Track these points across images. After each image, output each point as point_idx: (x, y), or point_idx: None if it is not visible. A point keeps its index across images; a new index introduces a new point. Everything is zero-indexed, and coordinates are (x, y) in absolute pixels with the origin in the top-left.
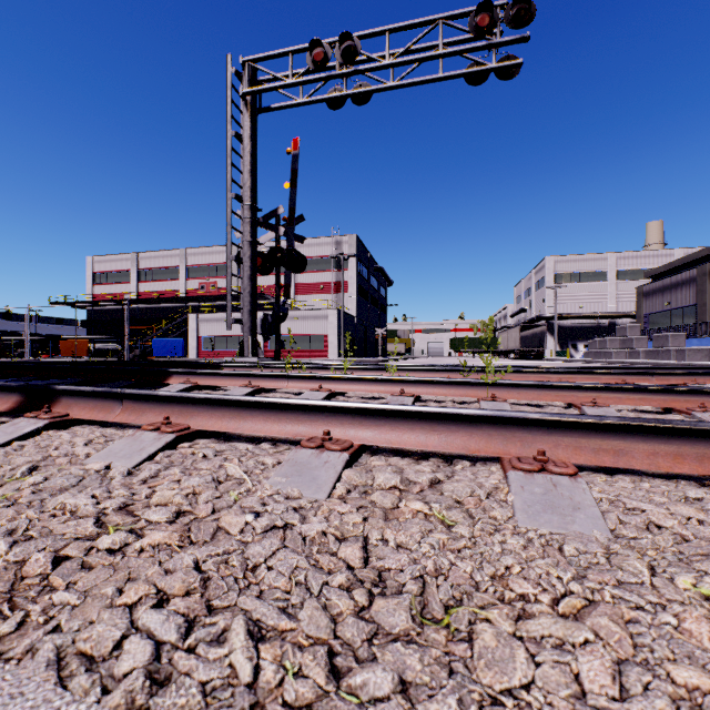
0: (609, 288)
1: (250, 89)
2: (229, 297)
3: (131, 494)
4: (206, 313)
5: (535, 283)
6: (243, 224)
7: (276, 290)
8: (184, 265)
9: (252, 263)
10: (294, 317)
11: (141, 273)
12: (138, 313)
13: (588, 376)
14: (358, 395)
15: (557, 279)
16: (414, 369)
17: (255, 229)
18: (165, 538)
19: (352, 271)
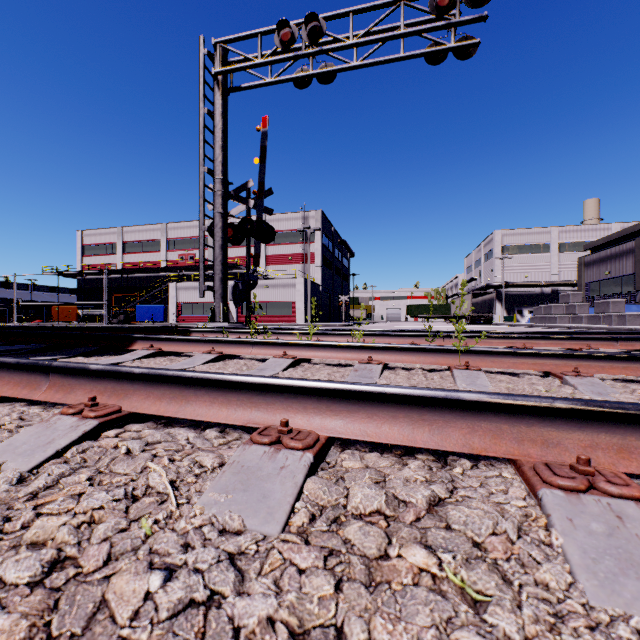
0: (552, 259)
1: (221, 69)
2: (201, 266)
3: (3, 520)
4: (185, 282)
5: (484, 254)
6: (215, 197)
7: (247, 259)
8: (165, 238)
9: (223, 233)
10: (265, 286)
11: (126, 245)
12: (123, 282)
13: (552, 341)
14: (324, 361)
15: (504, 250)
16: (378, 335)
17: (226, 201)
18: (2, 634)
19: (317, 243)
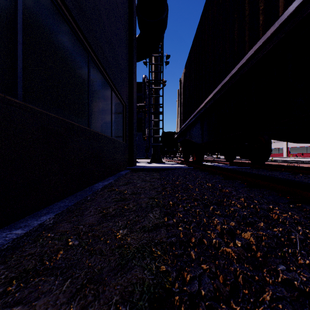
0: None
1: None
2: None
3: None
4: None
5: None
6: None
7: None
8: None
9: None
10: None
11: None
12: None
13: None
14: None
15: None
16: None
17: None
18: None
19: None
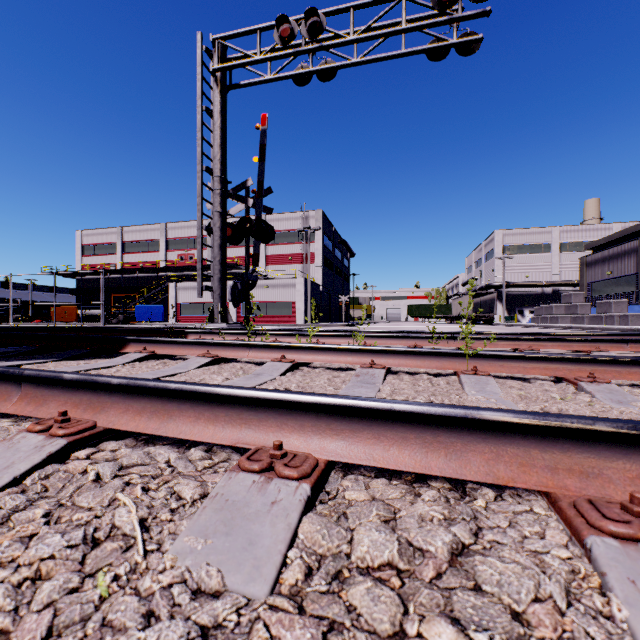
0: (553, 259)
1: (219, 65)
2: (199, 266)
3: None
4: (184, 282)
5: (484, 254)
6: (213, 195)
7: (246, 258)
8: (165, 238)
9: (222, 233)
10: (265, 286)
11: (125, 245)
12: (122, 282)
13: (559, 343)
14: (324, 365)
15: (505, 250)
16: (380, 336)
17: (225, 200)
18: None
19: (318, 243)
